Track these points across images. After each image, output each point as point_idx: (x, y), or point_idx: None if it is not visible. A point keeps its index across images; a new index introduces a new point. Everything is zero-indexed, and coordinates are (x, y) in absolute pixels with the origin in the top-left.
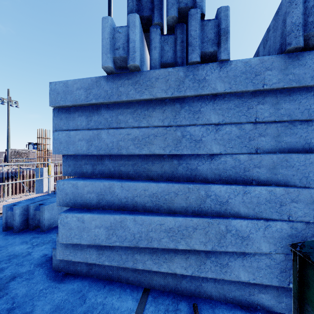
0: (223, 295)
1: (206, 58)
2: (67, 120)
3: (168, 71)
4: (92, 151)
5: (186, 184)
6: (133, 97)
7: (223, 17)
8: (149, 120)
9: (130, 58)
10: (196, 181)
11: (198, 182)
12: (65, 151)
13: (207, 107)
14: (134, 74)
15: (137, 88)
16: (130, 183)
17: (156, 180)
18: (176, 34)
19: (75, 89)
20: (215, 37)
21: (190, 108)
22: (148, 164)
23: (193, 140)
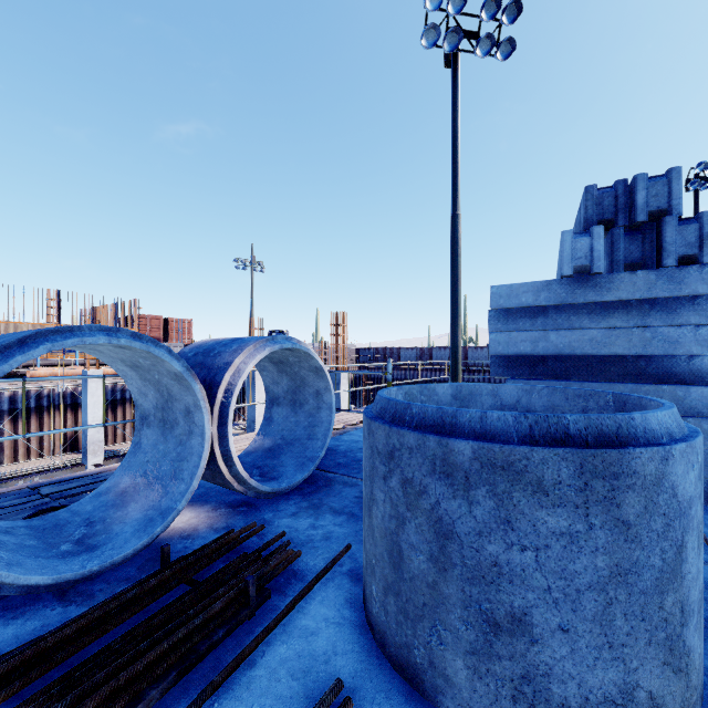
0: (706, 499)
1: (684, 260)
2: (506, 322)
3: (636, 274)
4: (538, 352)
5: (659, 385)
6: (592, 300)
7: (706, 222)
8: (610, 321)
9: (594, 267)
10: (670, 383)
11: (673, 384)
12: (504, 352)
13: (685, 308)
14: (593, 277)
15: (597, 291)
16: (591, 383)
17: (616, 382)
18: (644, 234)
19: (521, 292)
20: (696, 241)
21: (662, 309)
22: (606, 365)
23: (666, 341)
